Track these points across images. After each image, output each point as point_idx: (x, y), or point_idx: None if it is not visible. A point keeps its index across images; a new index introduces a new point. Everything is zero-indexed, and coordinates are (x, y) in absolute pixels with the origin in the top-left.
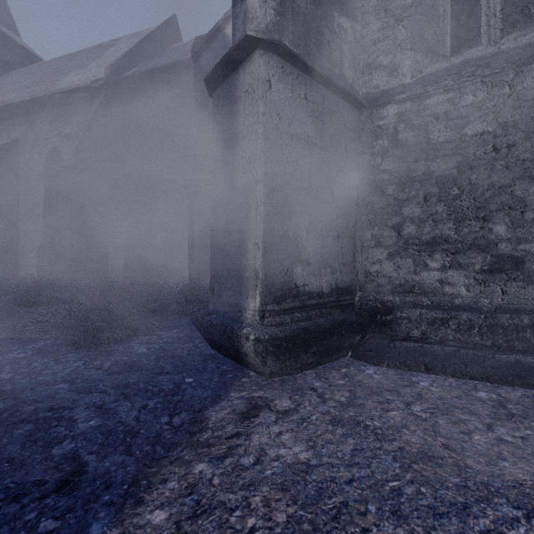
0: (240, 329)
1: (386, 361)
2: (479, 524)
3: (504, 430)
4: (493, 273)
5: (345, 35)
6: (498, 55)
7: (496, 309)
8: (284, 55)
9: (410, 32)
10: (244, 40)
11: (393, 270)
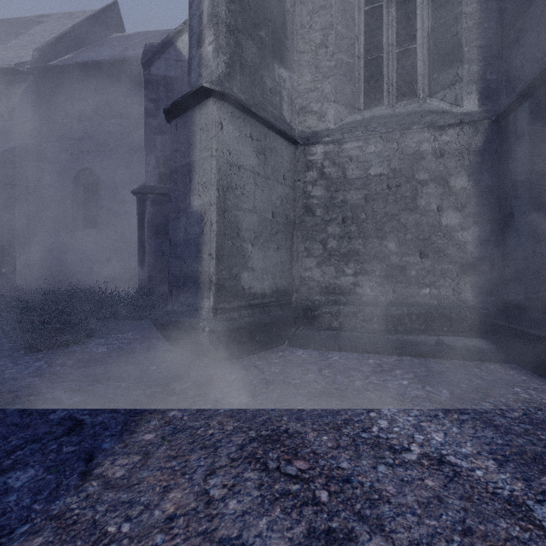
0: (197, 323)
1: (312, 345)
2: (342, 417)
3: (375, 378)
4: (387, 277)
5: (284, 83)
6: (392, 117)
7: (388, 303)
8: (233, 103)
9: (333, 88)
10: (201, 89)
11: (320, 276)
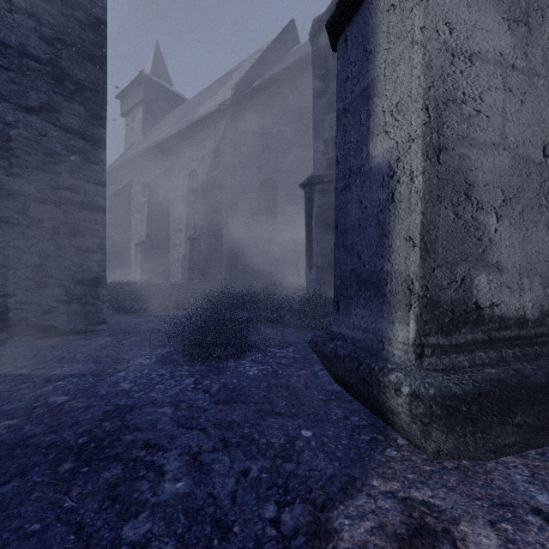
0: (384, 372)
1: None
2: None
3: None
4: None
5: None
6: None
7: None
8: None
9: None
10: None
11: None
